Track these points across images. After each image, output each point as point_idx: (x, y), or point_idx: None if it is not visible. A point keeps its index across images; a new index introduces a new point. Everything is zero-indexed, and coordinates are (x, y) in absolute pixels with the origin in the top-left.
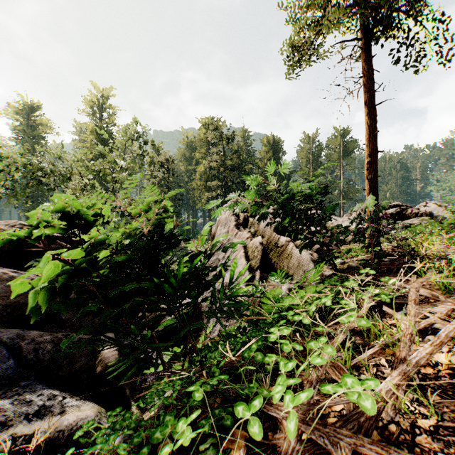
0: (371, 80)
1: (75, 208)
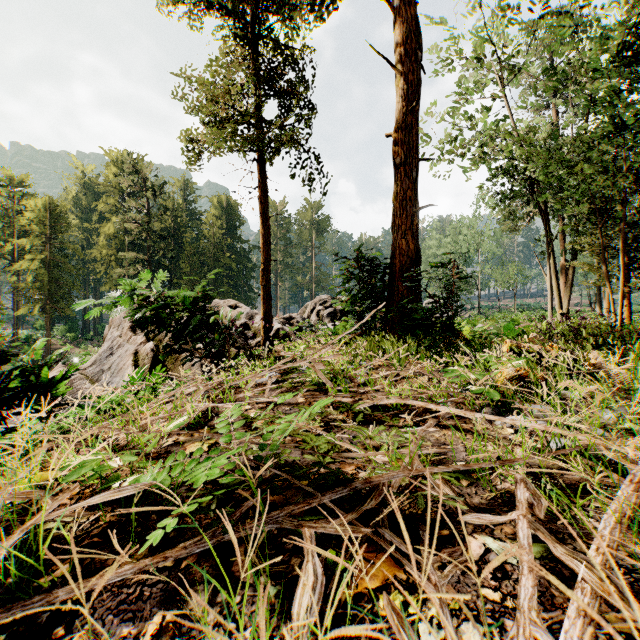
0: (265, 193)
1: None
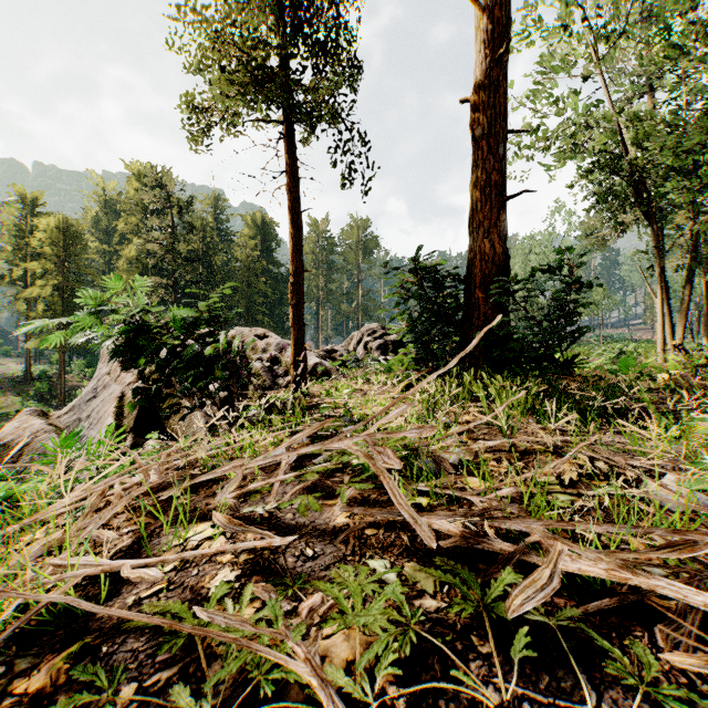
0: (296, 179)
1: None
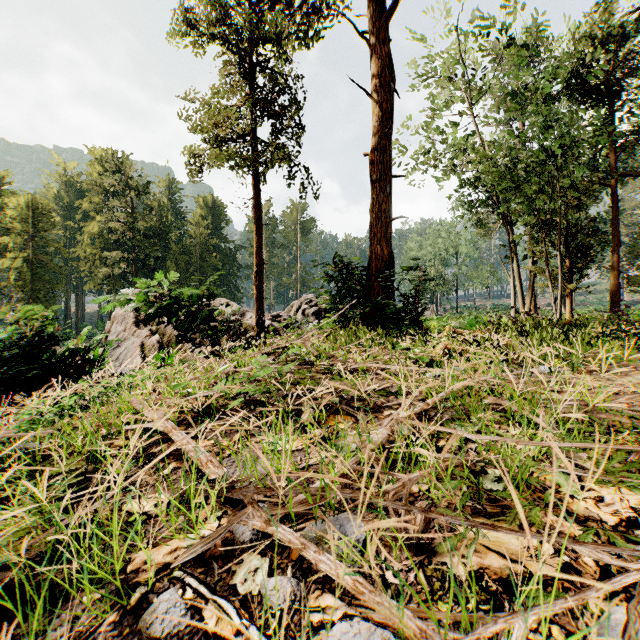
0: (258, 204)
1: None
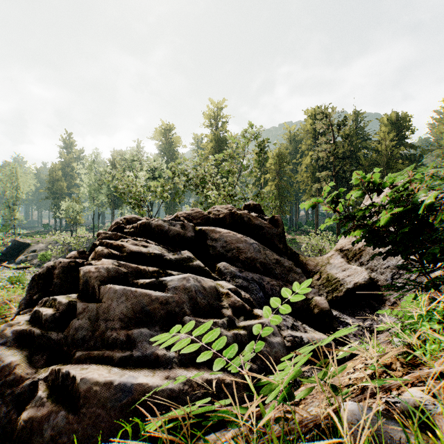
0: None
1: (376, 177)
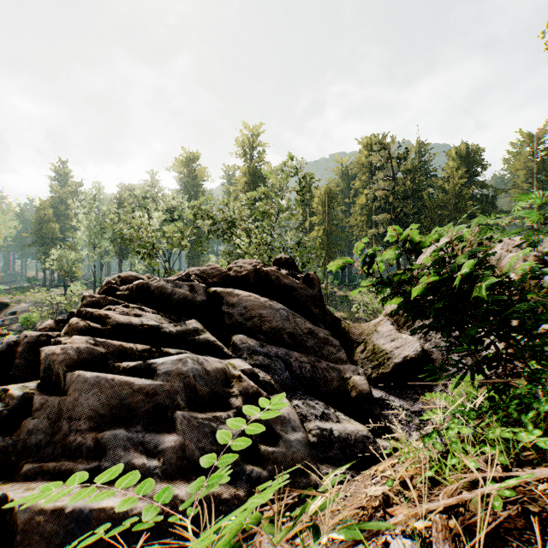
0: None
1: (412, 236)
